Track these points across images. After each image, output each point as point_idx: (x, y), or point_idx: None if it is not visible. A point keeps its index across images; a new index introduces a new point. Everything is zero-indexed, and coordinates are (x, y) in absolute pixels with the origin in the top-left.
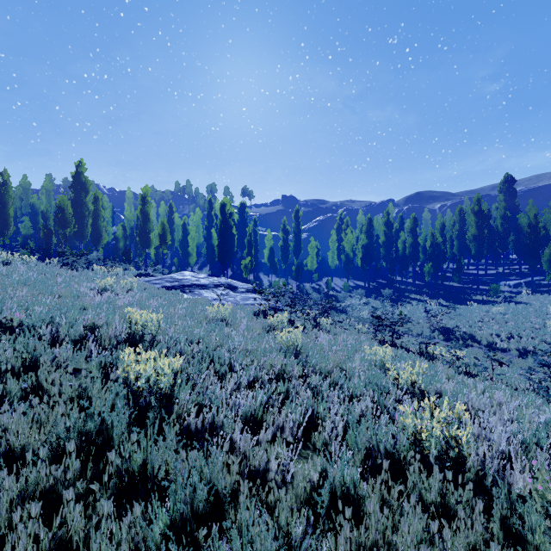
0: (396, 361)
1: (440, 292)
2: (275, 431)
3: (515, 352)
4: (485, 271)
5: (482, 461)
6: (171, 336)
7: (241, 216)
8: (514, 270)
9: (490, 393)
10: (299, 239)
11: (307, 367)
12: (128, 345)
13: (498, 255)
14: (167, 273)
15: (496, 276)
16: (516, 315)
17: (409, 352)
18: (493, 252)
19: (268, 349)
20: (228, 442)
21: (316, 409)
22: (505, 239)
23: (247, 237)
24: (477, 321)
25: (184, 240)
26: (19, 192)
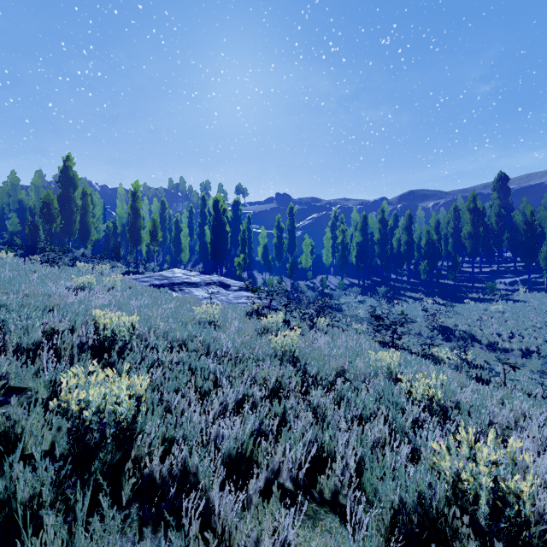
0: (402, 366)
1: (435, 290)
2: (268, 476)
3: (518, 352)
4: (479, 269)
5: (541, 514)
6: (148, 342)
7: (235, 213)
8: (509, 268)
9: (510, 404)
10: (293, 237)
11: (306, 378)
12: (95, 354)
13: (492, 253)
14: (159, 271)
15: (491, 274)
16: (515, 313)
17: (412, 354)
18: (488, 250)
19: (261, 356)
20: (198, 521)
21: (320, 438)
22: (500, 237)
23: (241, 234)
24: (476, 320)
25: (177, 237)
26: (7, 188)
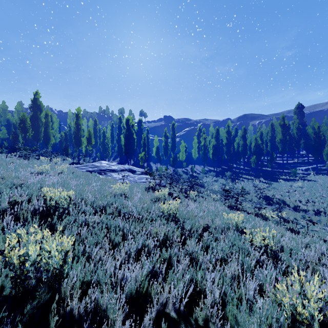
0: (244, 222)
1: (260, 174)
2: (158, 308)
3: (312, 212)
4: (286, 161)
5: None
6: (80, 208)
7: (139, 127)
8: (304, 160)
9: (314, 247)
10: (174, 142)
11: (184, 231)
12: (43, 217)
13: (294, 151)
14: (92, 162)
15: (293, 164)
16: (309, 188)
17: (248, 214)
18: (291, 150)
19: (154, 218)
20: None
21: (194, 277)
22: (299, 142)
23: (142, 140)
24: (285, 192)
25: (104, 142)
26: None
